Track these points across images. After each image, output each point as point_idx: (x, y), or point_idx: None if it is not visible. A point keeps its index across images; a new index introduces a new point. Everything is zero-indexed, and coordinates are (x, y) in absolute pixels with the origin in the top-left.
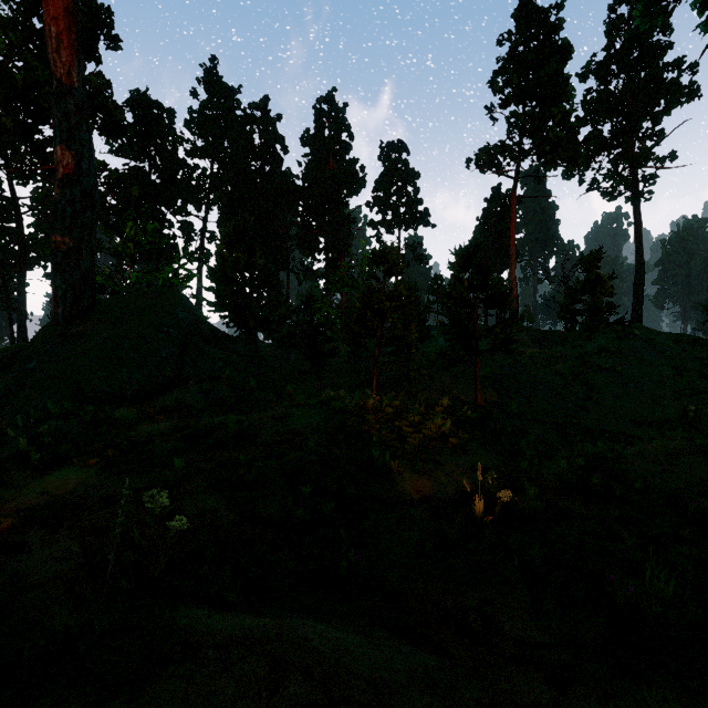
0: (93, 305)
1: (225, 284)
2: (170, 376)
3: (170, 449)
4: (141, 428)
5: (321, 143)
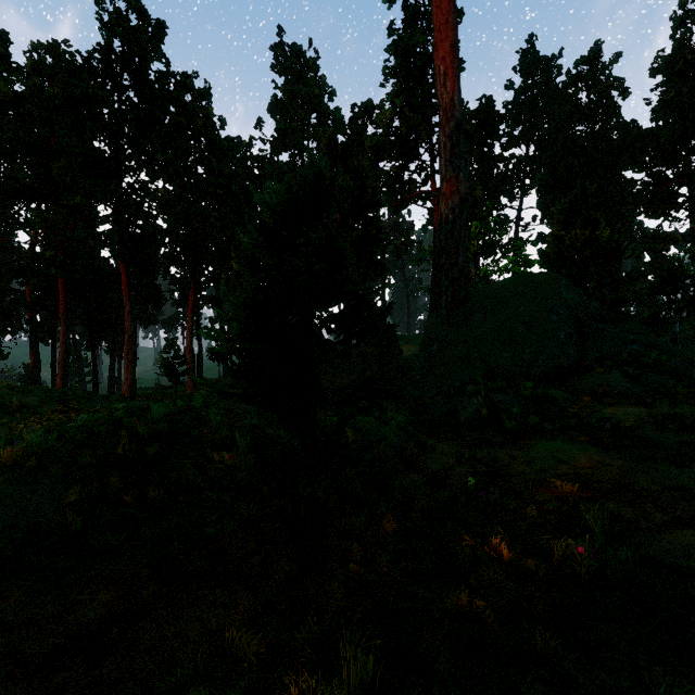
0: (466, 297)
1: (558, 267)
2: (574, 359)
3: (682, 441)
4: (604, 410)
5: (686, 58)
